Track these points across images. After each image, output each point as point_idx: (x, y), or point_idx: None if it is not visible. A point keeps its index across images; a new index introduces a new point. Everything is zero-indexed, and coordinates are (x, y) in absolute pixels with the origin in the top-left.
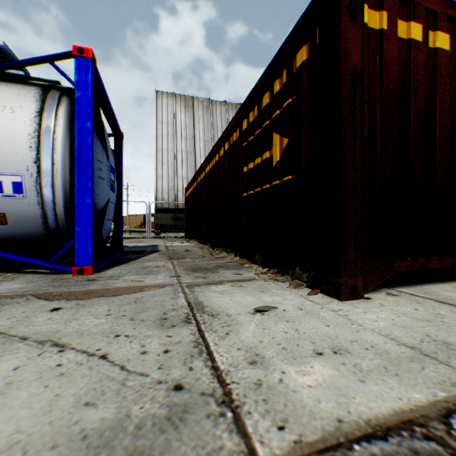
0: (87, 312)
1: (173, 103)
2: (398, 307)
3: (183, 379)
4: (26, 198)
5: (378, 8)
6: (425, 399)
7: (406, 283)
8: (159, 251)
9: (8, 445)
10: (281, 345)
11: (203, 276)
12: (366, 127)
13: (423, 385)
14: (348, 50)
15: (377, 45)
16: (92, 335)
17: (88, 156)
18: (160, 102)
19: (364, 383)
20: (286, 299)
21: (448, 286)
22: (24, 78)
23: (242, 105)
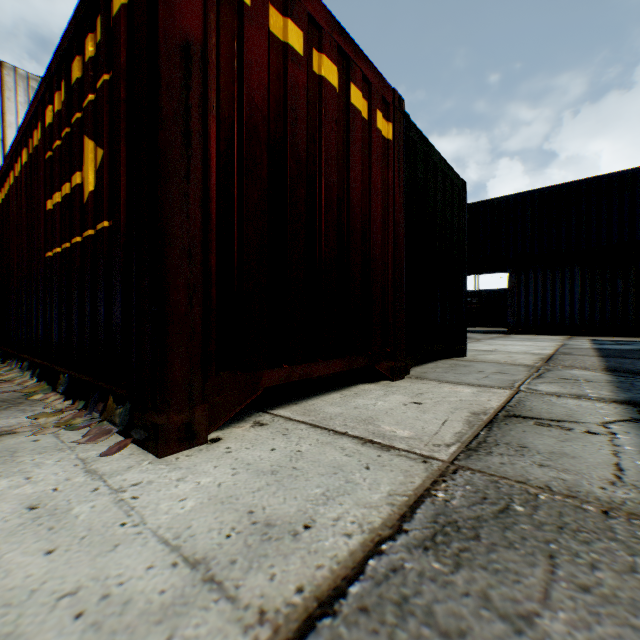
0: None
1: None
2: (251, 450)
3: None
4: None
5: None
6: None
7: (295, 398)
8: None
9: None
10: None
11: None
12: (215, 150)
13: None
14: None
15: (236, 25)
16: None
17: None
18: None
19: None
20: (27, 481)
21: (339, 396)
22: None
23: (45, 76)
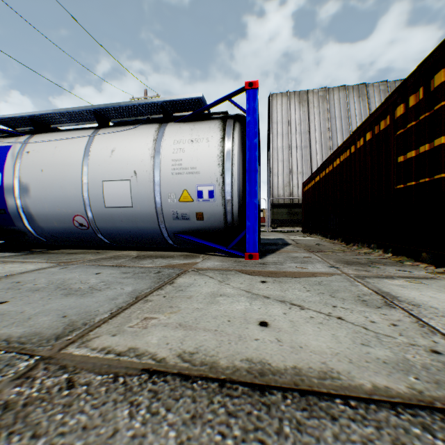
0: (289, 286)
1: (287, 102)
2: None
3: (434, 347)
4: (214, 201)
5: None
6: None
7: None
8: (292, 244)
9: (333, 353)
10: None
11: (363, 270)
12: None
13: None
14: None
15: None
16: (312, 302)
17: (255, 166)
18: (275, 104)
19: None
20: None
21: None
22: (205, 115)
23: (395, 89)
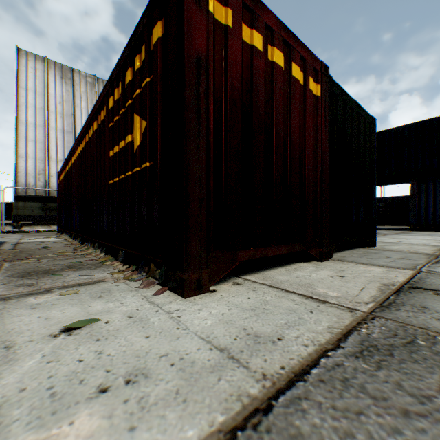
0: None
1: (45, 70)
2: (236, 297)
3: None
4: None
5: (225, 4)
6: (197, 436)
7: (255, 269)
8: None
9: None
10: (53, 389)
11: (31, 283)
12: (212, 118)
13: (207, 410)
14: (193, 33)
15: (224, 40)
16: None
17: None
18: (25, 64)
19: (132, 433)
20: (122, 305)
21: (284, 270)
22: None
23: (108, 79)
